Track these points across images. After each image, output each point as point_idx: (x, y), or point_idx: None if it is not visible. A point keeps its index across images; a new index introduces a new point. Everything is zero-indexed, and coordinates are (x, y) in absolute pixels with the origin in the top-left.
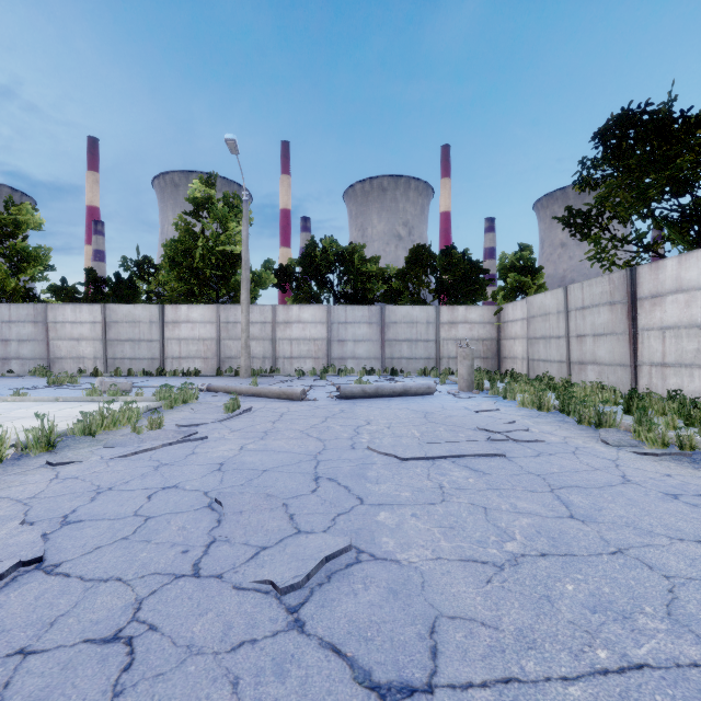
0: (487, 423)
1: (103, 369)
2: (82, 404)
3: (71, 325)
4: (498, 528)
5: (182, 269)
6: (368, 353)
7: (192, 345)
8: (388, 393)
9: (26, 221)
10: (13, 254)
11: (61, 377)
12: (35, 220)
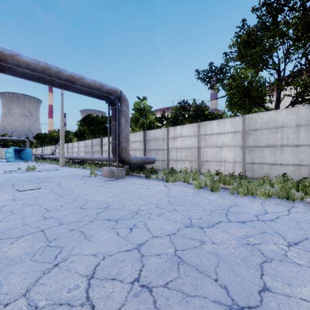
0: None
1: None
2: None
3: None
4: None
5: None
6: None
7: None
8: None
9: None
10: None
11: None
12: None
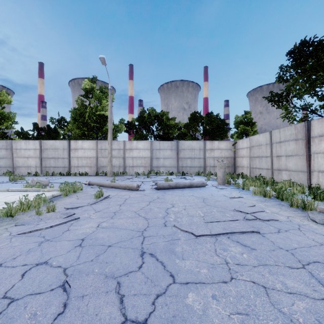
0: (239, 206)
1: (40, 172)
2: (20, 193)
3: (24, 150)
4: (284, 315)
5: (79, 123)
6: (170, 164)
7: (84, 160)
8: (182, 186)
9: (3, 99)
10: None
11: (16, 177)
12: (8, 99)
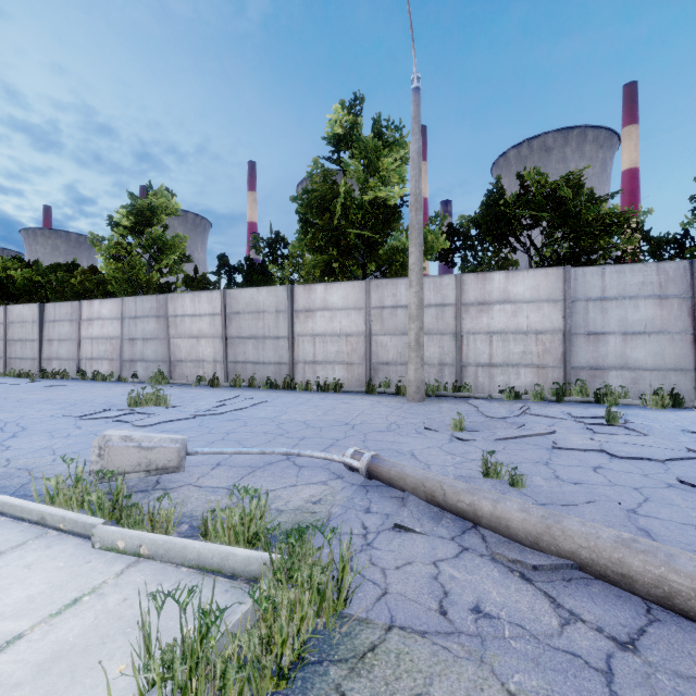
0: None
1: (223, 376)
2: None
3: (190, 319)
4: None
5: (317, 232)
6: (659, 358)
7: (330, 344)
8: None
9: (161, 205)
10: (150, 244)
11: (145, 394)
12: (171, 206)
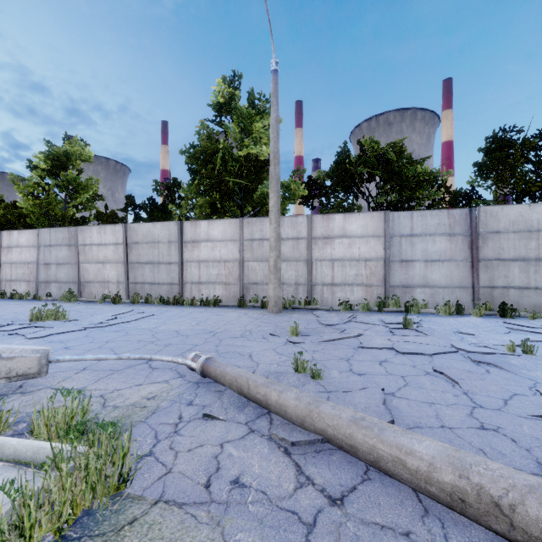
0: None
1: (125, 294)
2: None
3: (97, 248)
4: None
5: (201, 179)
6: (449, 279)
7: (212, 268)
8: None
9: (75, 153)
10: (66, 184)
11: (45, 311)
12: (85, 153)
